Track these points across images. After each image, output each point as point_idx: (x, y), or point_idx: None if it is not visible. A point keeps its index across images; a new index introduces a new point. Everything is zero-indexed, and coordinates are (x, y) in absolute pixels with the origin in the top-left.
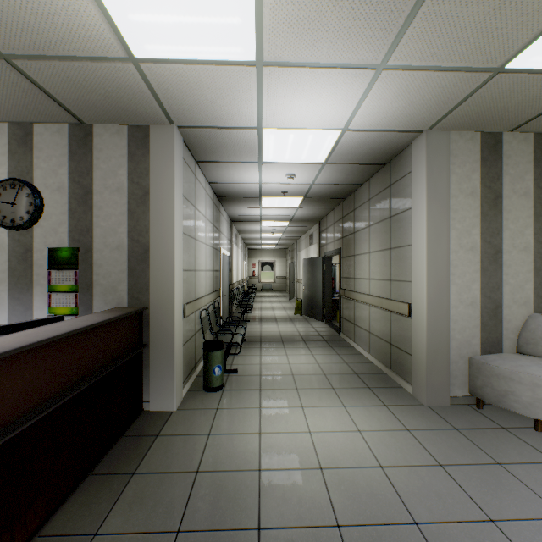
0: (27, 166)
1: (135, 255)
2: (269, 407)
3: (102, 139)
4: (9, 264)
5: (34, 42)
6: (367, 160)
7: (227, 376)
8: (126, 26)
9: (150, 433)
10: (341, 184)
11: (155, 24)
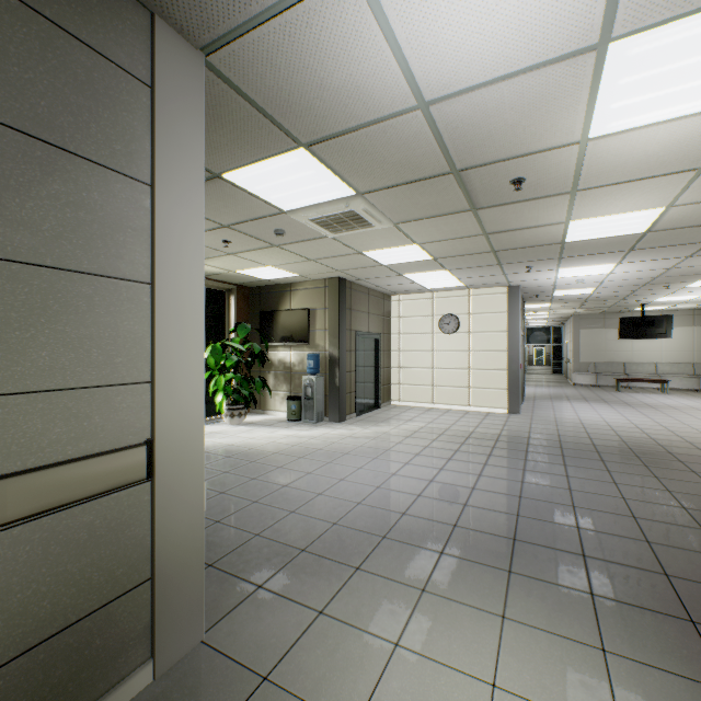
0: None
1: None
2: None
3: None
4: None
5: None
6: None
7: None
8: None
9: None
10: None
11: None
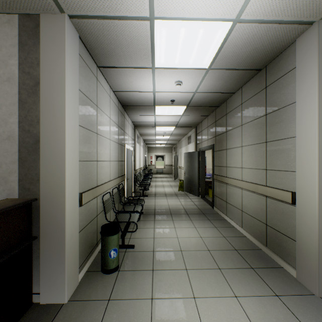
0: None
1: (26, 145)
2: (161, 298)
3: None
4: None
5: None
6: (246, 64)
7: (124, 252)
8: None
9: None
10: (218, 92)
11: None
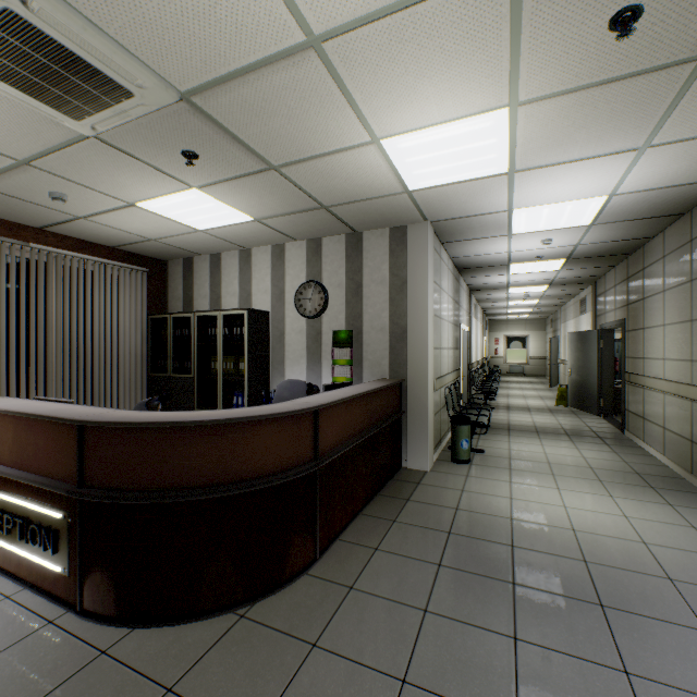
0: (318, 270)
1: (395, 335)
2: (520, 483)
3: (369, 242)
4: (307, 344)
5: (346, 197)
6: (652, 214)
7: (472, 454)
8: (409, 177)
9: (412, 481)
10: (620, 240)
11: (429, 172)
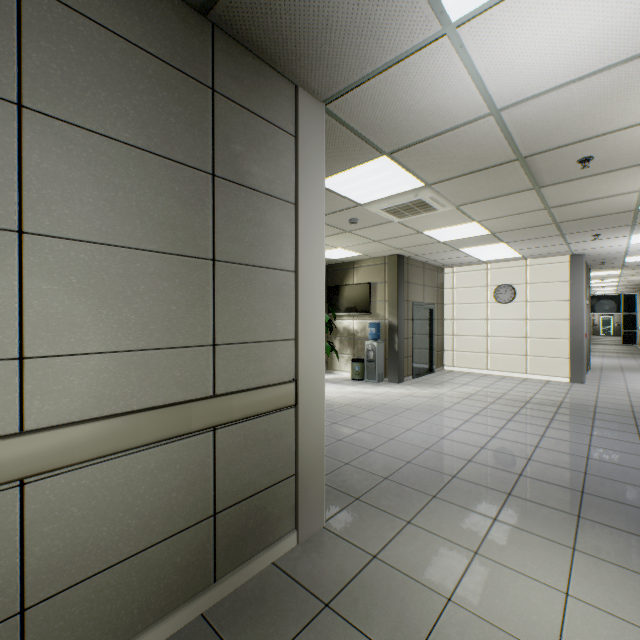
0: None
1: None
2: None
3: None
4: None
5: None
6: None
7: None
8: None
9: None
10: None
11: None
